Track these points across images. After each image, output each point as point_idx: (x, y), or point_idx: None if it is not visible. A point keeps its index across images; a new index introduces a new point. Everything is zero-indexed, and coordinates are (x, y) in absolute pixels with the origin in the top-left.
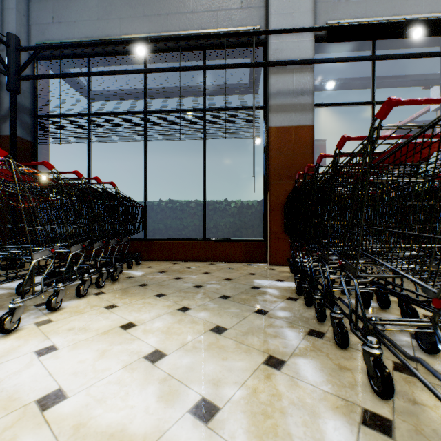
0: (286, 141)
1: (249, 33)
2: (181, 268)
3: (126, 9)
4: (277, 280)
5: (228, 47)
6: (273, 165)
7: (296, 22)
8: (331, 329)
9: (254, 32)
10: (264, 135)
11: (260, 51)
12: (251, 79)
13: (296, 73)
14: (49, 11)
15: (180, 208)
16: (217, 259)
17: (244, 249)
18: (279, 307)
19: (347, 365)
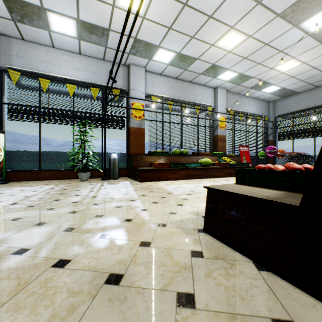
0: None
1: None
2: None
3: (307, 98)
4: None
5: None
6: None
7: None
8: None
9: None
10: None
11: None
12: None
13: None
14: (280, 104)
15: None
16: None
17: None
18: None
19: None
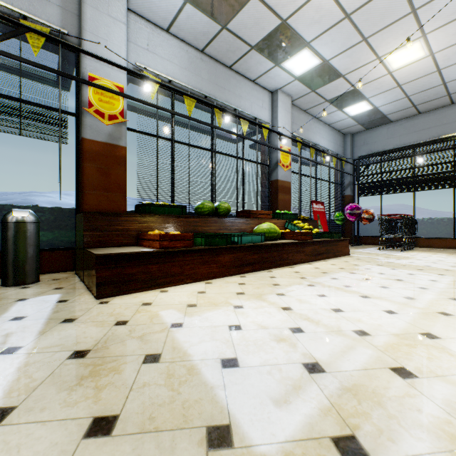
0: None
1: None
2: (440, 250)
3: (403, 131)
4: None
5: None
6: None
7: None
8: None
9: None
10: None
11: None
12: None
13: None
14: (362, 140)
15: (436, 222)
16: None
17: None
18: None
19: None
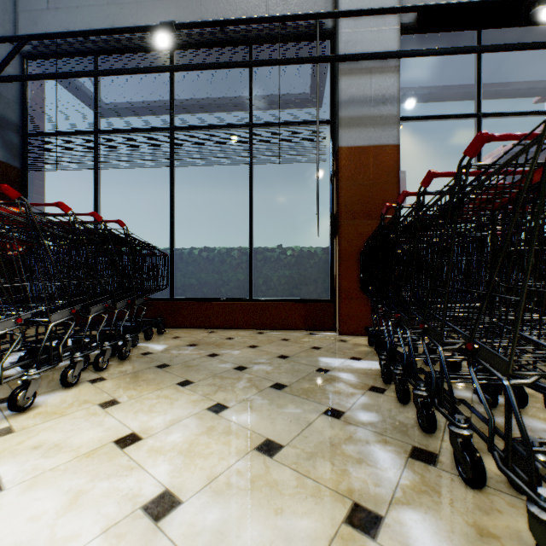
0: (362, 166)
1: (311, 15)
2: (219, 339)
3: None
4: (352, 358)
5: (283, 41)
6: (344, 198)
7: (375, 4)
8: (445, 446)
9: (319, 13)
10: (331, 159)
11: (326, 47)
12: (313, 87)
13: (375, 74)
14: None
15: (219, 257)
16: (268, 326)
17: (305, 313)
18: (359, 405)
19: (490, 527)
